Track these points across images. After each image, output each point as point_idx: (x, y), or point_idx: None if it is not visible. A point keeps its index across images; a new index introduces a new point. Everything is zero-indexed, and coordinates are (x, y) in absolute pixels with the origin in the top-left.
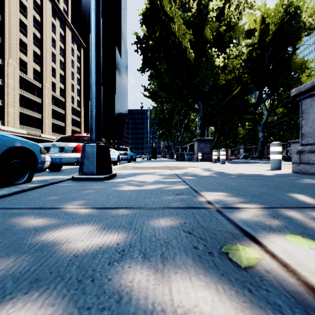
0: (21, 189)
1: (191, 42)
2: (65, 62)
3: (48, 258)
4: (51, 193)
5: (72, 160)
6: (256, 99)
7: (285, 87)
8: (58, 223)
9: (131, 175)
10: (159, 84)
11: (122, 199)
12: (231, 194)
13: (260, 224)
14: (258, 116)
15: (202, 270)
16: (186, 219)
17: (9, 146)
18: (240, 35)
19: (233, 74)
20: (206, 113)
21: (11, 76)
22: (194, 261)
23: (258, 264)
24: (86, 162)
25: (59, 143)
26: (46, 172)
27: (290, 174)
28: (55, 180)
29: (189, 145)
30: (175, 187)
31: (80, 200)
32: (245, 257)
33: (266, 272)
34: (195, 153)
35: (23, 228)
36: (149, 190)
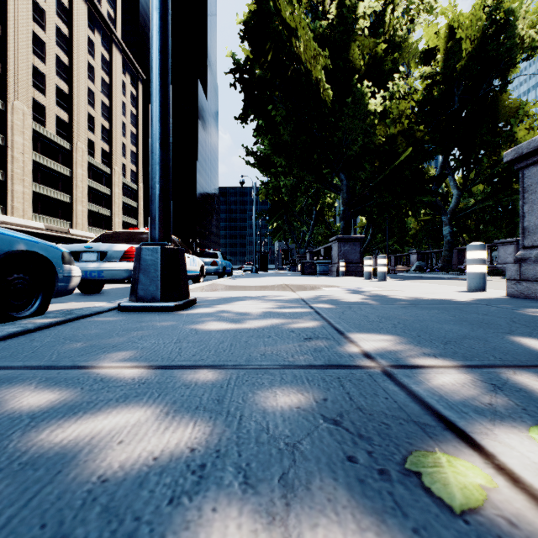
0: (23, 328)
1: (327, 70)
2: (111, 106)
3: (44, 486)
4: (76, 335)
5: (120, 275)
6: (439, 169)
7: (488, 149)
8: (78, 401)
9: (223, 302)
10: (272, 144)
11: (205, 347)
12: (405, 337)
13: (471, 403)
14: (442, 198)
15: (369, 520)
16: (327, 392)
17: (5, 250)
18: (412, 59)
19: (399, 125)
20: (353, 194)
21: (18, 130)
22: (351, 494)
23: (487, 501)
24: (143, 278)
25: (97, 245)
26: (75, 294)
27: (504, 300)
28: (88, 312)
29: (323, 249)
30: (303, 325)
31: (128, 351)
32: (458, 485)
33: (509, 525)
34: (334, 262)
35: (8, 412)
36: (255, 330)
